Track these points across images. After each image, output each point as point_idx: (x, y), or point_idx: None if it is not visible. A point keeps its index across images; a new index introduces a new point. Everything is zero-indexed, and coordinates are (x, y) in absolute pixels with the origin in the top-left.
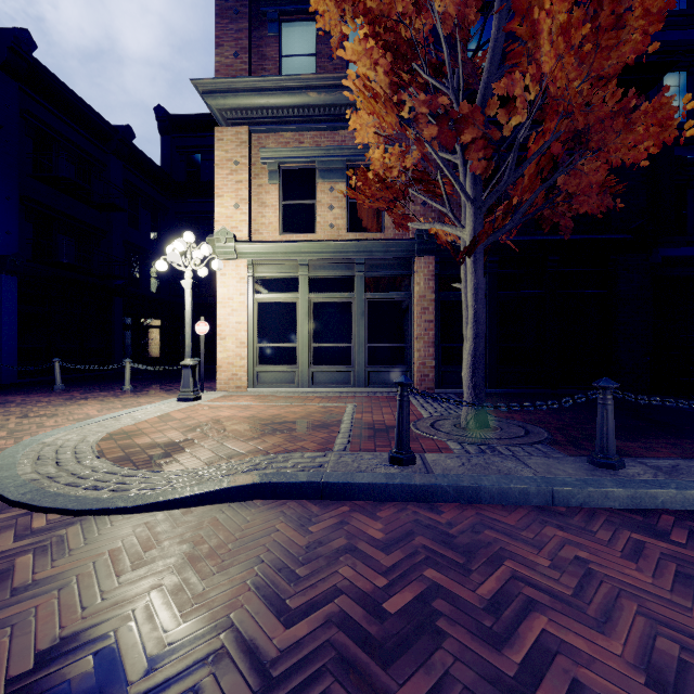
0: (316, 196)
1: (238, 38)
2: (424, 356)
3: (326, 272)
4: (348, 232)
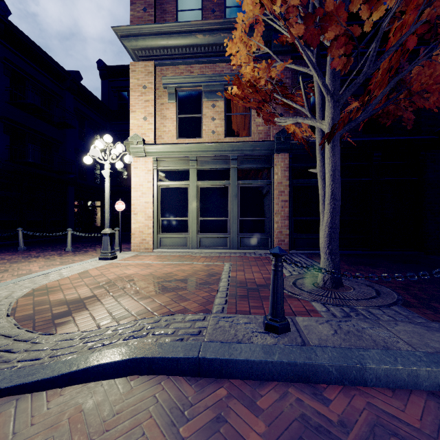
0: (202, 111)
1: None
2: (281, 226)
3: (210, 166)
4: (225, 137)
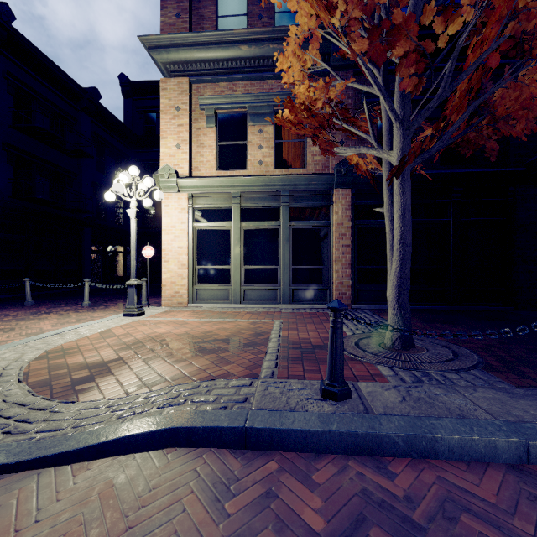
0: (247, 138)
1: (179, 1)
2: (342, 276)
3: (256, 203)
4: (275, 168)
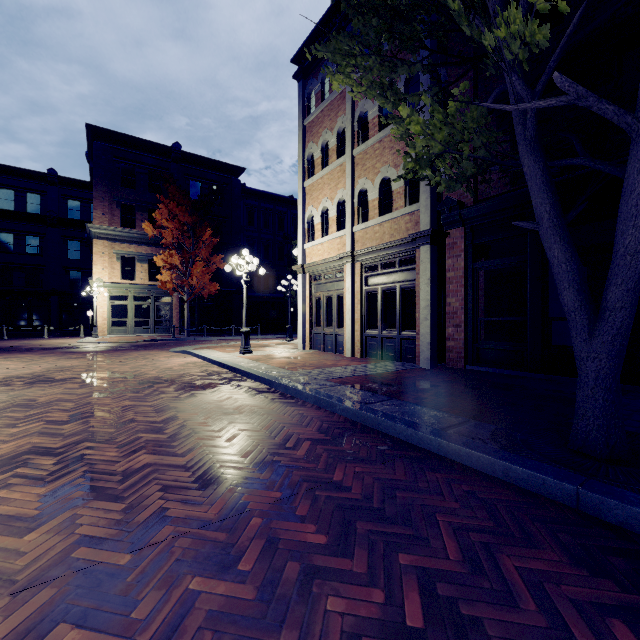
0: (135, 267)
1: (104, 208)
2: (176, 323)
3: (140, 294)
4: (148, 281)
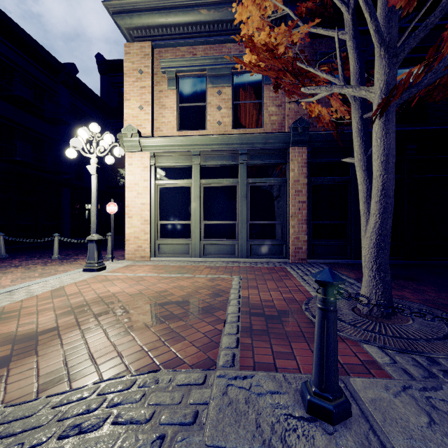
0: (206, 99)
1: None
2: (298, 231)
3: (215, 162)
4: (233, 128)
